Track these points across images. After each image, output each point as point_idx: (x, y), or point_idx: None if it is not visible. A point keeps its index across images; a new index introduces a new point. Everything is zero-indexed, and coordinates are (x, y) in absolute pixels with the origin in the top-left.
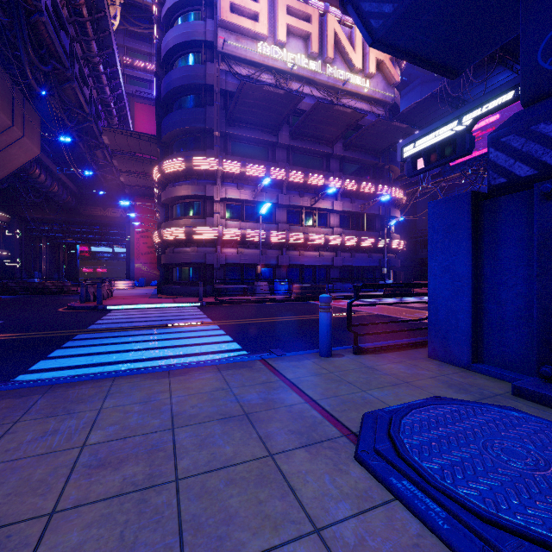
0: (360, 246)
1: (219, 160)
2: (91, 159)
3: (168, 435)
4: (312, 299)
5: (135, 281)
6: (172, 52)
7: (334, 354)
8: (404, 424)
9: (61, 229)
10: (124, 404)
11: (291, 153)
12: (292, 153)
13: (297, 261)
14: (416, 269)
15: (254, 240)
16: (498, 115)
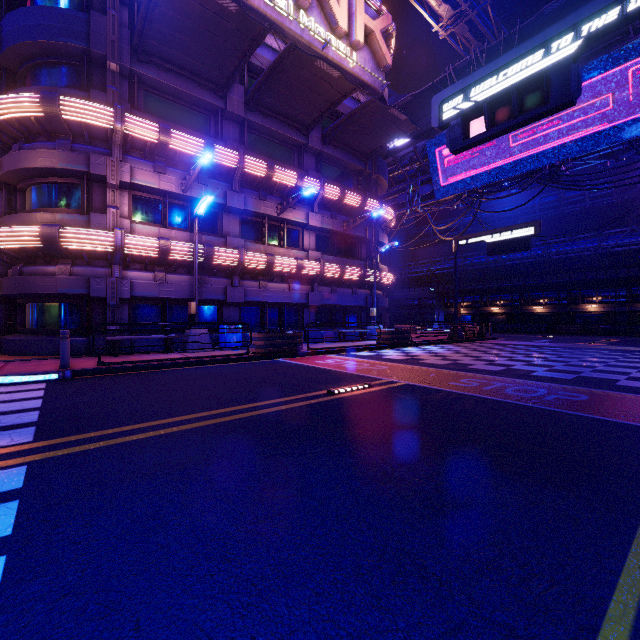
0: (343, 278)
1: (116, 112)
2: None
3: None
4: (283, 355)
5: None
6: None
7: None
8: None
9: None
10: None
11: (246, 133)
12: (249, 134)
13: (256, 297)
14: (390, 312)
15: (185, 259)
16: None
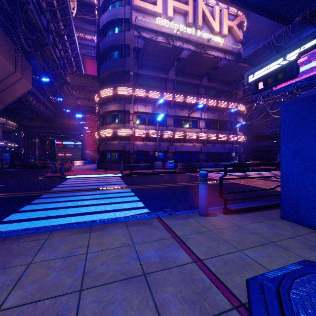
0: (217, 139)
1: (133, 89)
2: (61, 91)
3: (75, 299)
4: (189, 172)
5: (86, 161)
6: (106, 26)
7: (209, 214)
8: (294, 301)
9: (46, 132)
10: (49, 259)
11: (175, 84)
12: (176, 84)
13: (179, 149)
14: (250, 154)
15: (154, 136)
16: (306, 56)
